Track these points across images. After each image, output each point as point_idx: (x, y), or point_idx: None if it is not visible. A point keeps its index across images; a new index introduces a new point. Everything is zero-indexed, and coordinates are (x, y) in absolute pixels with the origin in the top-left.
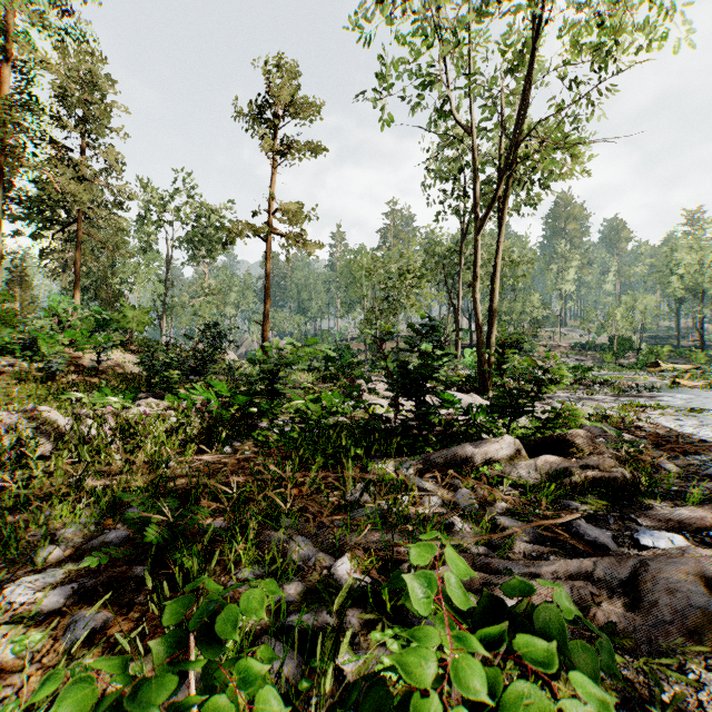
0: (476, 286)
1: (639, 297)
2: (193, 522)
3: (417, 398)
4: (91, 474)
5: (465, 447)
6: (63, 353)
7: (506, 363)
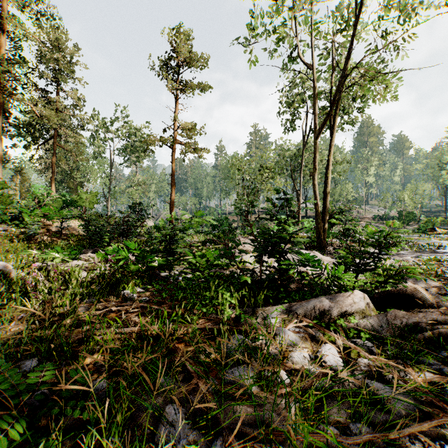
0: (315, 175)
1: (419, 185)
2: (65, 392)
3: (279, 257)
4: (19, 319)
5: (323, 301)
6: (40, 222)
7: (353, 230)
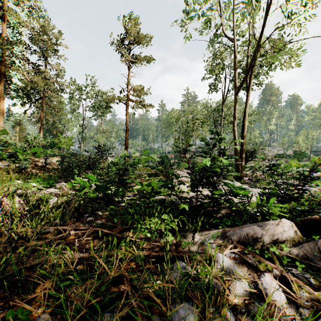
0: (234, 123)
1: (309, 131)
2: None
3: (212, 188)
4: None
5: (255, 229)
6: (30, 159)
7: (279, 165)
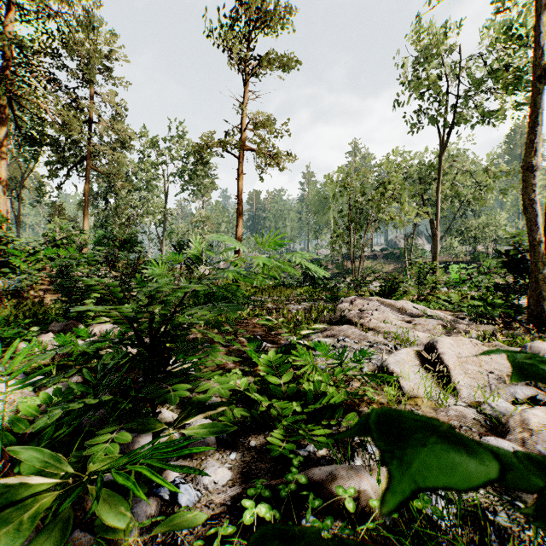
0: (531, 165)
1: None
2: None
3: None
4: None
5: None
6: (46, 270)
7: None
